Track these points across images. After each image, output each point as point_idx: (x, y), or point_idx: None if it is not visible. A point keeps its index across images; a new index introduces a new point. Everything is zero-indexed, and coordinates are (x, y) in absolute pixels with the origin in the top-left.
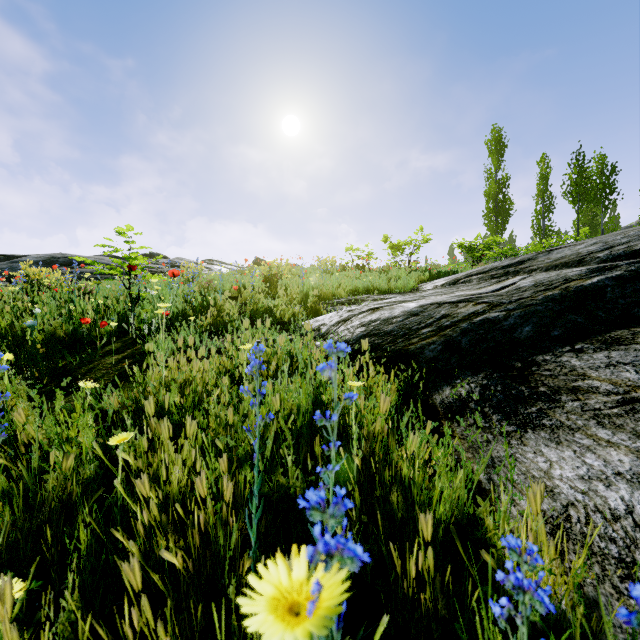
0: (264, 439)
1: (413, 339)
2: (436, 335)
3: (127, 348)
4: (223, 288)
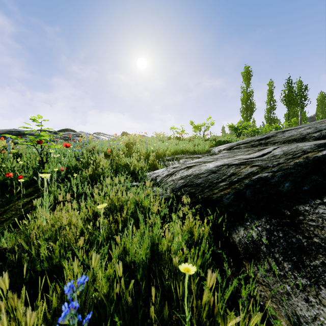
0: (109, 298)
1: (215, 190)
2: (229, 188)
3: (35, 192)
4: (102, 150)
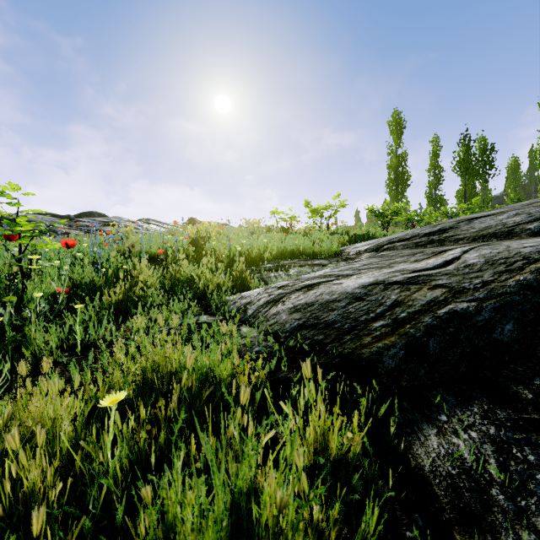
0: None
1: (364, 337)
2: (394, 333)
3: None
4: (150, 250)
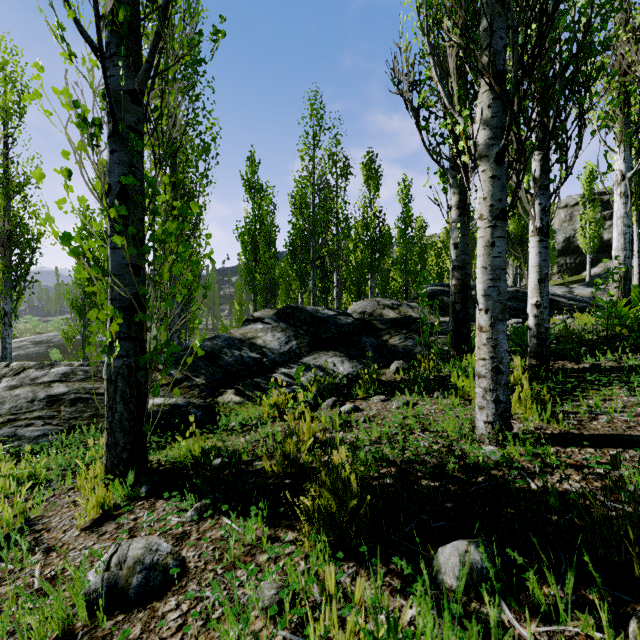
0: None
1: None
2: None
3: None
4: None
